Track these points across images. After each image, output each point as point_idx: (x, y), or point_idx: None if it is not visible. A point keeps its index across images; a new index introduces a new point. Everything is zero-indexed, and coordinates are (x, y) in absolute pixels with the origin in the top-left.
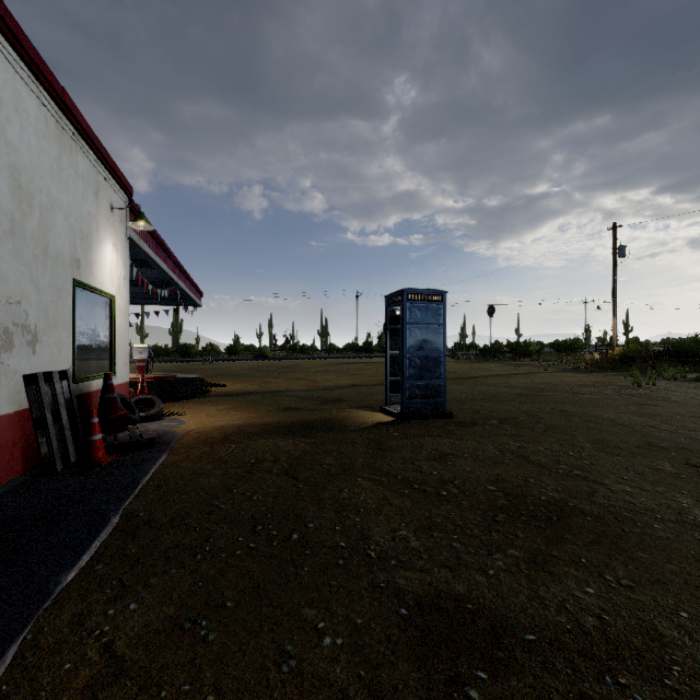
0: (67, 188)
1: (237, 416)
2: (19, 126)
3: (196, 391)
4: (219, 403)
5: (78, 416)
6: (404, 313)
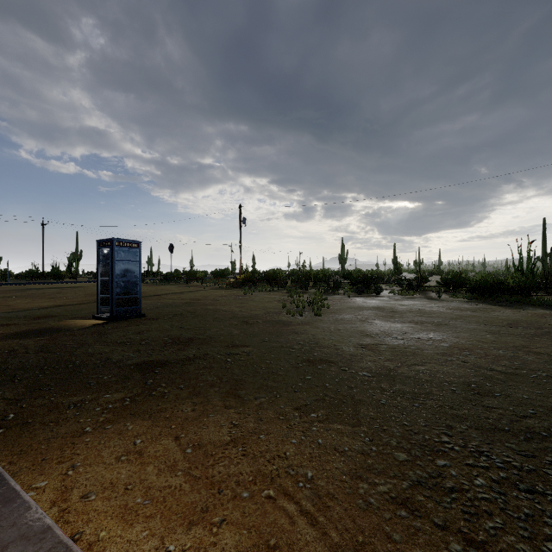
0: None
1: None
2: None
3: None
4: None
5: None
6: (113, 253)
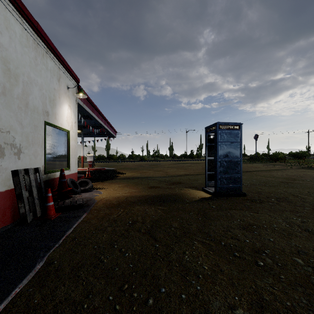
0: (40, 75)
1: (127, 190)
2: (8, 37)
3: (111, 176)
4: (120, 182)
5: (44, 191)
6: (216, 136)
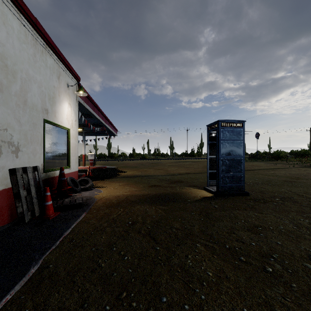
0: (39, 72)
1: (128, 189)
2: (6, 33)
3: (112, 174)
4: (120, 181)
5: (42, 190)
6: (219, 134)
